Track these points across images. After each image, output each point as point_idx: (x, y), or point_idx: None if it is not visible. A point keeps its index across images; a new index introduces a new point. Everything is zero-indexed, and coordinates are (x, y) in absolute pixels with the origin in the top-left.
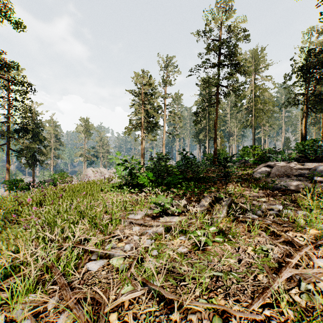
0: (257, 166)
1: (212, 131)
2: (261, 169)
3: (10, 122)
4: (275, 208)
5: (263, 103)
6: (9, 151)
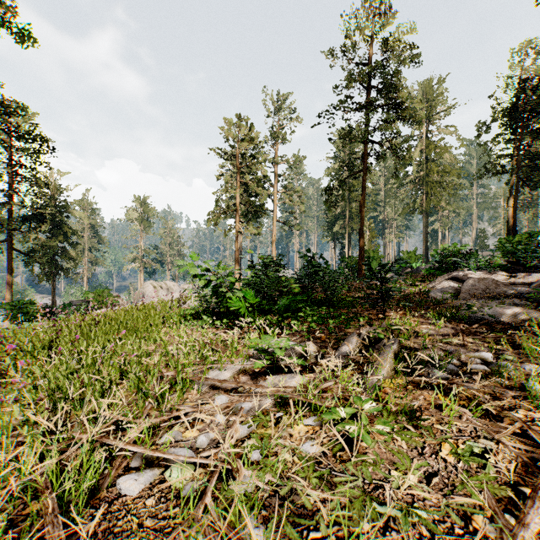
0: (434, 279)
1: (356, 219)
2: (442, 284)
3: (14, 203)
4: (479, 357)
5: (441, 172)
6: (11, 253)
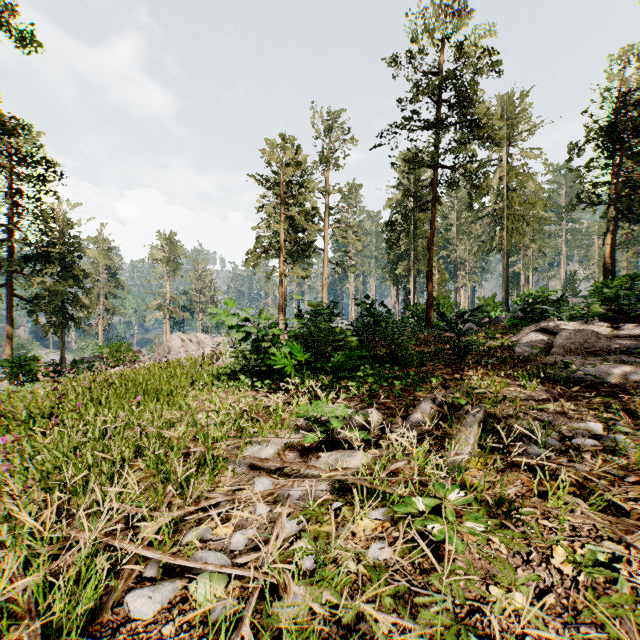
0: (517, 331)
1: (422, 259)
2: (529, 336)
3: (14, 240)
4: (585, 429)
5: (524, 203)
6: (12, 300)
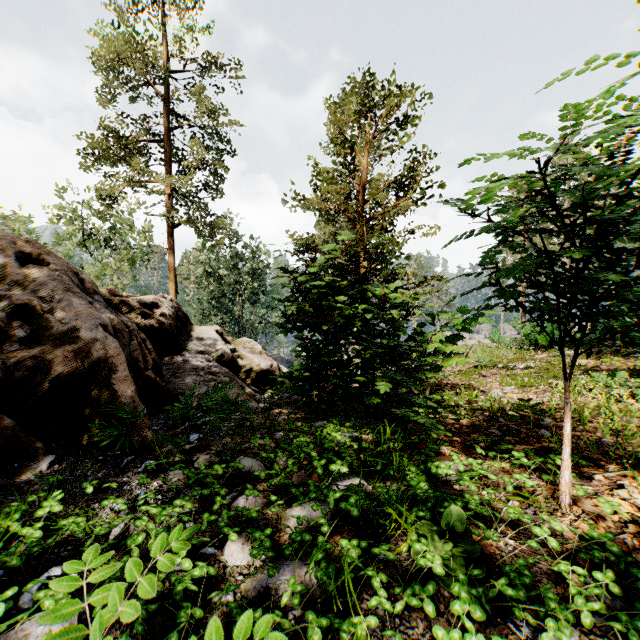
0: None
1: None
2: None
3: None
4: None
5: None
6: None
